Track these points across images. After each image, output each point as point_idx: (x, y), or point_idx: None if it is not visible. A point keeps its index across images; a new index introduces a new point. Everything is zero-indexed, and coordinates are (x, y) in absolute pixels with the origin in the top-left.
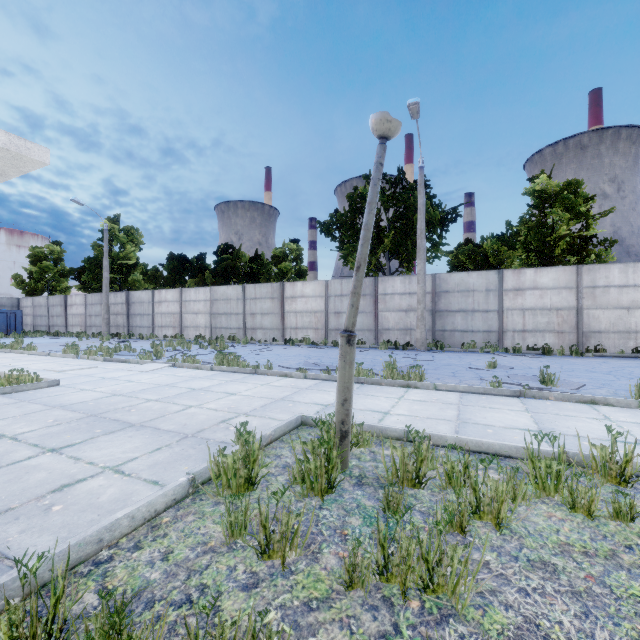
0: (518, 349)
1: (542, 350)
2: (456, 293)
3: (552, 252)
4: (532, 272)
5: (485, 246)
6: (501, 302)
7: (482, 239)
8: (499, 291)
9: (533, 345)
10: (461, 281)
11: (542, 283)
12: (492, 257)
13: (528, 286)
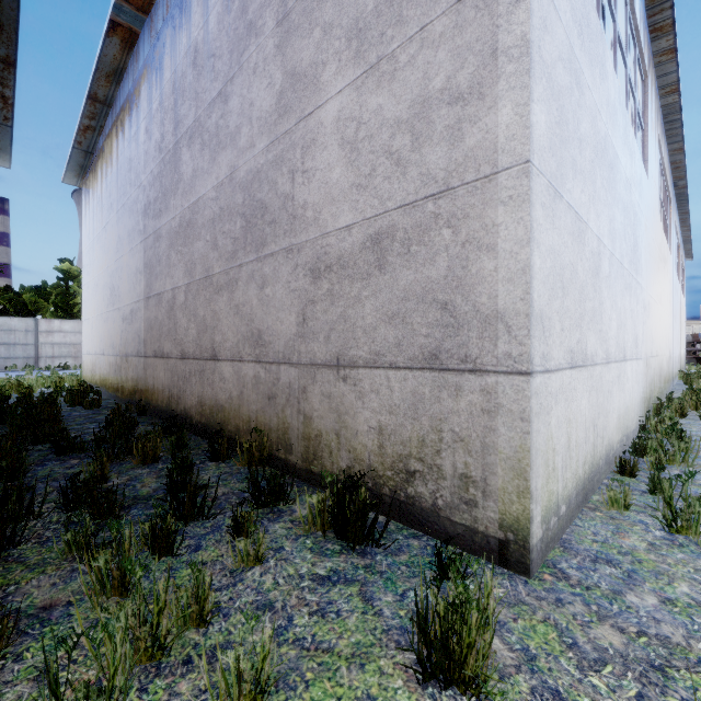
0: (49, 368)
1: (64, 367)
2: (0, 331)
3: (73, 310)
4: (59, 322)
5: (25, 298)
6: (38, 339)
7: (22, 286)
8: (36, 332)
9: (60, 365)
10: (5, 323)
11: (66, 329)
12: (31, 306)
13: (57, 330)
